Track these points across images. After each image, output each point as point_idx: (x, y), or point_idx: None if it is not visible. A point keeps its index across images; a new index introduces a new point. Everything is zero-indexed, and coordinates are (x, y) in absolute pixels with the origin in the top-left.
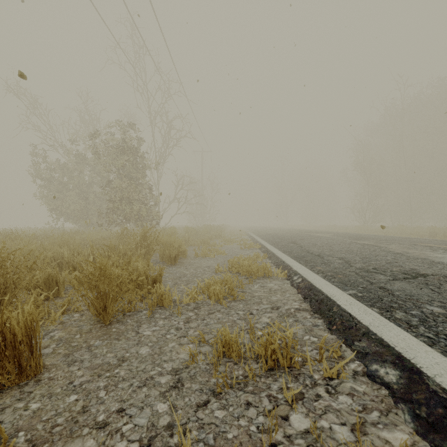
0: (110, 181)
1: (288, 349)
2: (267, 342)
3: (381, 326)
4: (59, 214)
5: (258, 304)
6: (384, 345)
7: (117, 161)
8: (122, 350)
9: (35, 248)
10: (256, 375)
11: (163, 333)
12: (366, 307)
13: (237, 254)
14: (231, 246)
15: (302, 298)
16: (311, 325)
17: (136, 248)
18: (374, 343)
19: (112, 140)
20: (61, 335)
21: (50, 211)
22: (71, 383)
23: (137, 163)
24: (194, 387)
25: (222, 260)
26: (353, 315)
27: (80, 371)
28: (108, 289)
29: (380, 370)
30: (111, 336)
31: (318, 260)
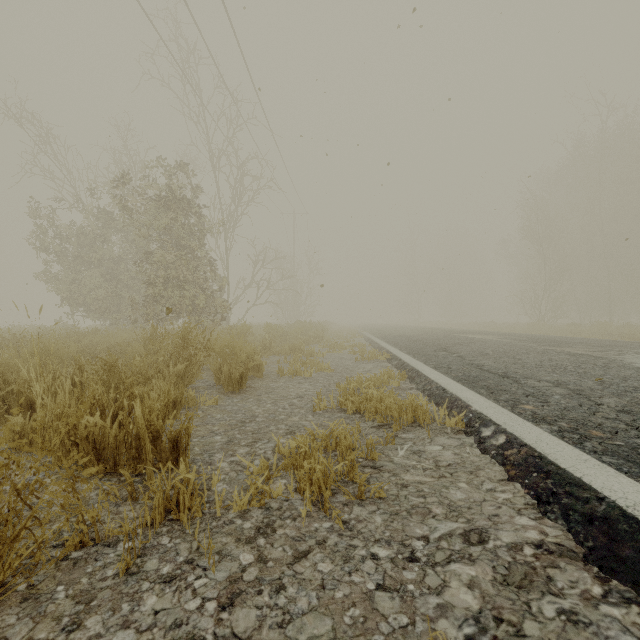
0: (150, 253)
1: None
2: None
3: None
4: (75, 304)
5: (423, 515)
6: None
7: (159, 221)
8: None
9: None
10: None
11: None
12: None
13: (350, 370)
14: (339, 355)
15: (533, 500)
16: None
17: (168, 363)
18: None
19: (150, 187)
20: None
21: (61, 300)
22: None
23: (191, 224)
24: None
25: (325, 383)
26: None
27: None
28: None
29: None
30: None
31: (513, 388)
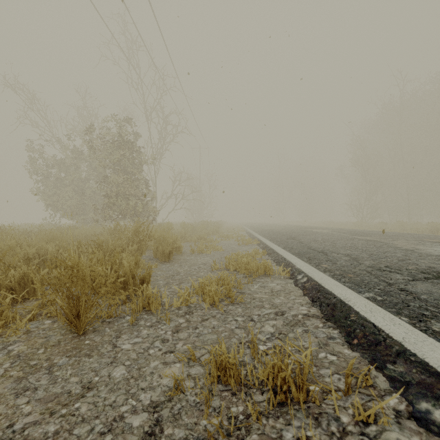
0: (106, 177)
1: (303, 377)
2: (274, 364)
3: (419, 343)
4: (55, 209)
5: (260, 308)
6: (432, 372)
7: (113, 156)
8: (91, 372)
9: (15, 243)
10: (262, 414)
11: (145, 347)
12: (391, 315)
13: (234, 250)
14: (228, 242)
15: (310, 301)
16: (325, 337)
17: (127, 244)
18: (416, 369)
19: (107, 134)
20: (21, 349)
21: (46, 207)
22: (11, 427)
23: (133, 157)
24: (177, 434)
25: (219, 257)
26: (378, 326)
27: (29, 406)
28: (81, 293)
29: (434, 412)
30: (81, 352)
31: (322, 257)
